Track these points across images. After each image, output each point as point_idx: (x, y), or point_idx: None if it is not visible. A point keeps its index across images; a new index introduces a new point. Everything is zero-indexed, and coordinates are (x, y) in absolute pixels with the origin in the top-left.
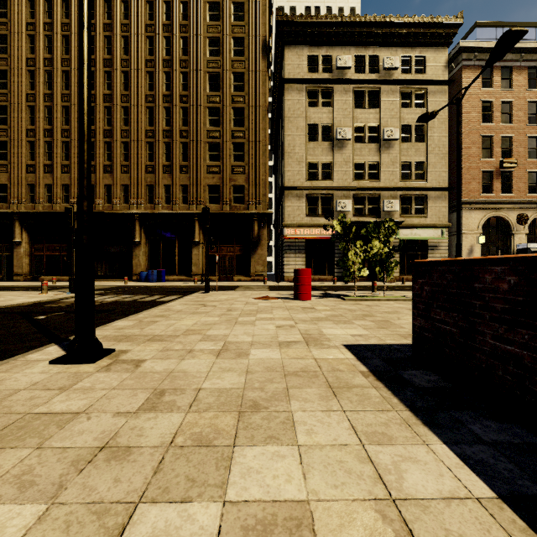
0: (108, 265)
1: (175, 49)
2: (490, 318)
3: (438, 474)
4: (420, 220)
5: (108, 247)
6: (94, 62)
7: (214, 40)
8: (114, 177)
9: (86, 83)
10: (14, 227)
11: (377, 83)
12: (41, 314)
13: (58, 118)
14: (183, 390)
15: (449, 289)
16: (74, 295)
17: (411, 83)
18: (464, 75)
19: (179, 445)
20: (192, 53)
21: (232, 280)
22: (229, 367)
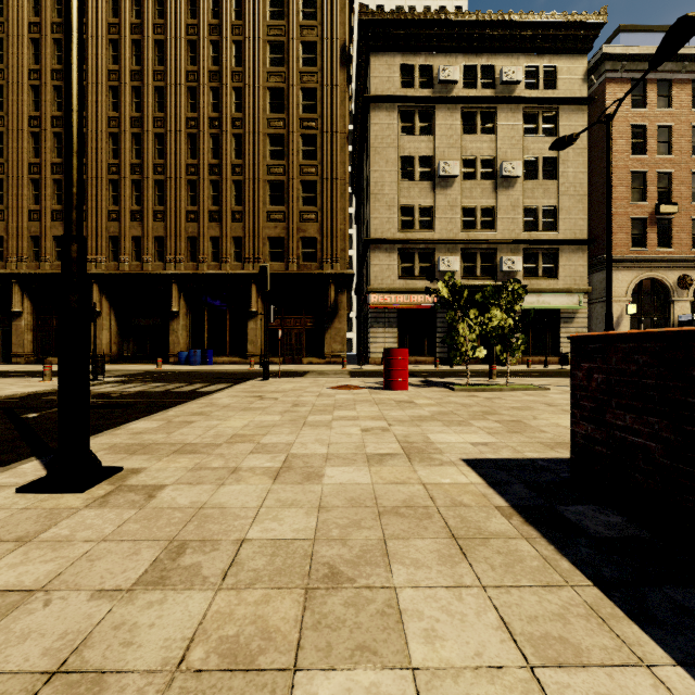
0: (137, 343)
1: (226, 58)
2: None
3: None
4: (550, 283)
5: (137, 319)
6: (118, 74)
7: (277, 45)
8: (145, 226)
9: (74, 64)
10: (13, 293)
11: (493, 102)
12: (33, 410)
13: None
14: (215, 543)
15: (641, 379)
16: None
17: (538, 102)
18: (608, 92)
19: (194, 669)
20: (248, 62)
21: (300, 363)
22: (292, 500)
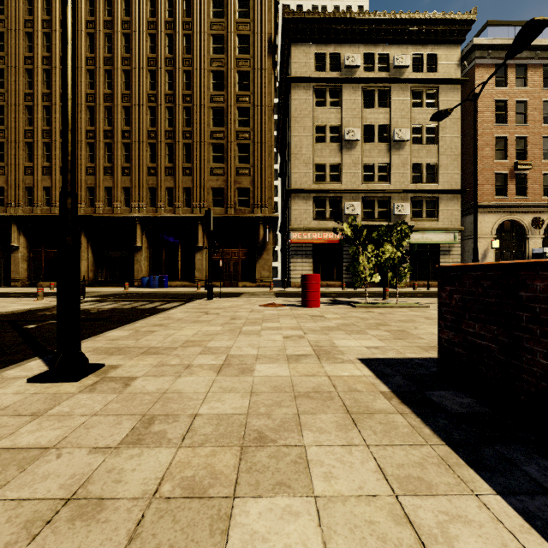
0: (109, 270)
1: (178, 47)
2: (542, 333)
3: (500, 543)
4: (432, 224)
5: (109, 251)
6: (94, 60)
7: (218, 38)
8: (115, 179)
9: (69, 65)
10: (11, 231)
11: (387, 82)
12: (32, 322)
13: (57, 119)
14: (176, 417)
15: (485, 298)
16: None
17: (422, 82)
18: (477, 74)
19: (164, 497)
20: (195, 51)
21: (236, 286)
22: (231, 387)
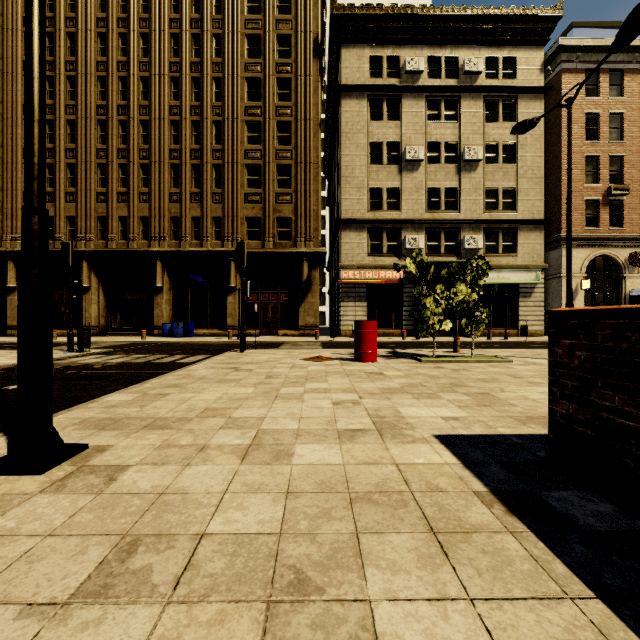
0: (124, 316)
1: (206, 50)
2: None
3: None
4: (509, 260)
5: (124, 293)
6: (106, 65)
7: (254, 38)
8: (131, 207)
9: (35, 30)
10: (7, 269)
11: (456, 90)
12: (15, 382)
13: (61, 135)
14: (172, 539)
15: (634, 358)
16: (72, 355)
17: (498, 90)
18: (564, 81)
19: None
20: (227, 54)
21: (276, 335)
22: (259, 483)
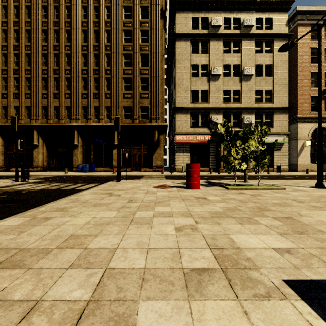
0: (57, 161)
1: (102, 14)
2: None
3: None
4: None
5: (57, 148)
6: (47, 23)
7: (128, 8)
8: (60, 101)
9: None
10: None
11: (239, 36)
12: None
13: (22, 61)
14: None
15: None
16: (15, 183)
17: (262, 36)
18: (299, 31)
19: None
20: (113, 17)
21: (140, 171)
22: None
